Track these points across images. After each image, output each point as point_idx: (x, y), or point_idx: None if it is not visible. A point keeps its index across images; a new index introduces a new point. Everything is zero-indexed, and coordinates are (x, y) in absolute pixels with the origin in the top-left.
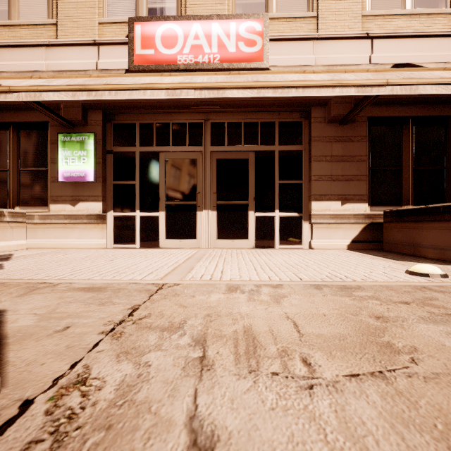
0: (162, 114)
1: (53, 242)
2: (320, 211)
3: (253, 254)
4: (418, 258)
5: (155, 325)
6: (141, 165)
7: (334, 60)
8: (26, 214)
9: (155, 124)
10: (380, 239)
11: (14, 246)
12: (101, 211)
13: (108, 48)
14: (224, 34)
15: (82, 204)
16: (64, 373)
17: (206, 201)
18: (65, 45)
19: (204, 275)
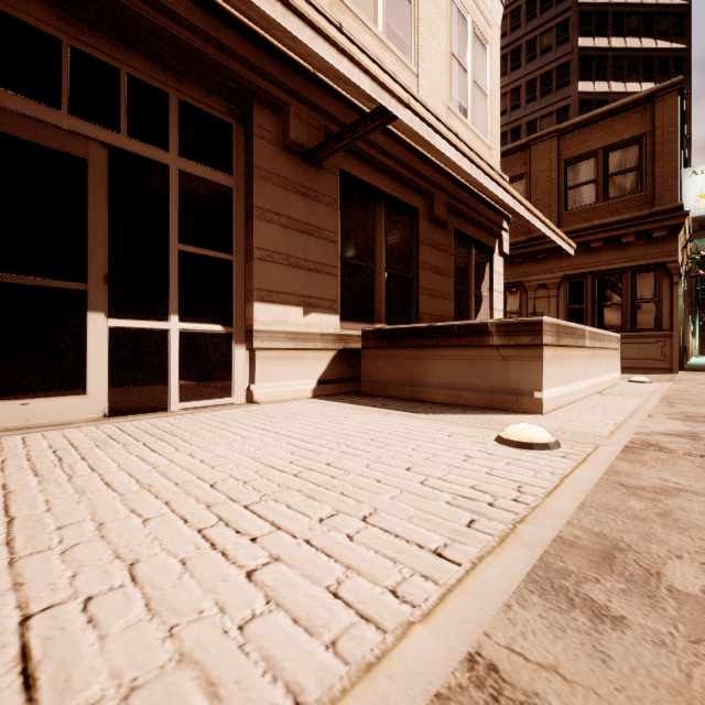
0: None
1: None
2: (270, 325)
3: (122, 443)
4: (429, 404)
5: None
6: None
7: None
8: None
9: None
10: (353, 376)
11: None
12: None
13: None
14: None
15: None
16: None
17: None
18: None
19: None
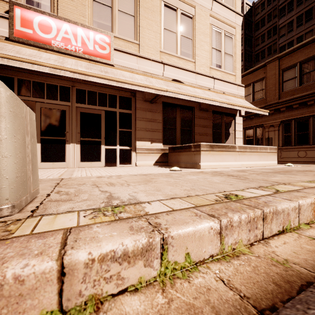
0: (38, 76)
1: None
2: (140, 146)
3: (105, 168)
4: (179, 167)
5: (73, 184)
6: None
7: (147, 70)
8: None
9: (32, 81)
10: (167, 161)
11: None
12: None
13: None
14: (86, 37)
15: None
16: (52, 191)
17: (72, 138)
18: None
19: (82, 175)
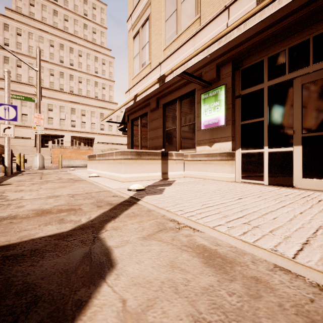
0: (297, 34)
1: (198, 174)
2: None
3: None
4: None
5: None
6: (269, 100)
7: None
8: (184, 154)
9: (287, 50)
10: None
11: (177, 175)
12: (230, 149)
13: (236, 3)
14: None
15: (216, 145)
16: None
17: None
18: (205, 26)
19: None
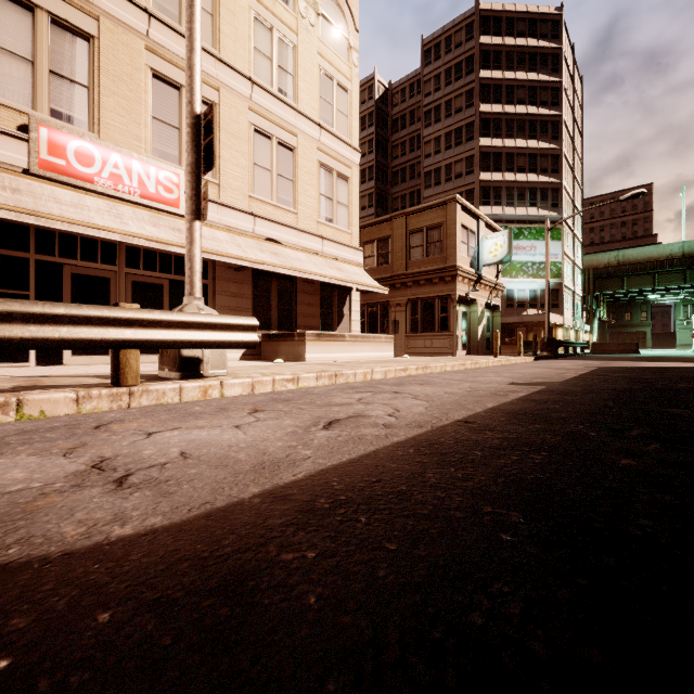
0: None
1: None
2: None
3: None
4: None
5: None
6: (38, 275)
7: (232, 223)
8: None
9: (58, 233)
10: (259, 353)
11: None
12: None
13: None
14: (145, 174)
15: None
16: None
17: None
18: None
19: None
